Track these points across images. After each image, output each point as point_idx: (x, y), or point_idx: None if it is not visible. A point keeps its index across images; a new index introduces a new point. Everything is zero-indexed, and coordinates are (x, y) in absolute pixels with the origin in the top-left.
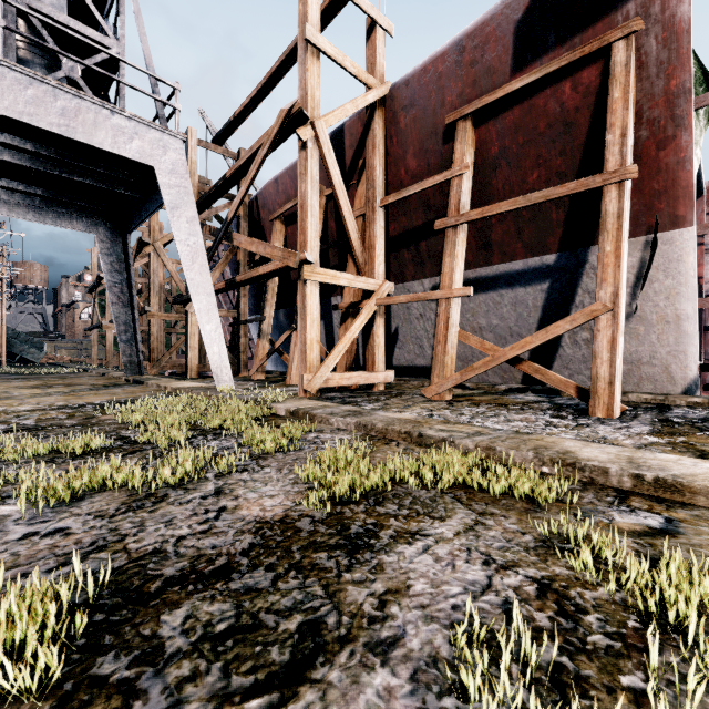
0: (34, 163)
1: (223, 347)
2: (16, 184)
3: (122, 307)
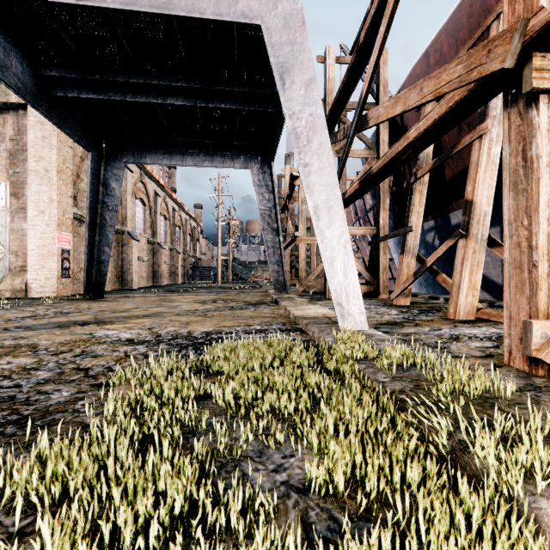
0: (188, 100)
1: (349, 262)
2: (195, 137)
3: (271, 232)
